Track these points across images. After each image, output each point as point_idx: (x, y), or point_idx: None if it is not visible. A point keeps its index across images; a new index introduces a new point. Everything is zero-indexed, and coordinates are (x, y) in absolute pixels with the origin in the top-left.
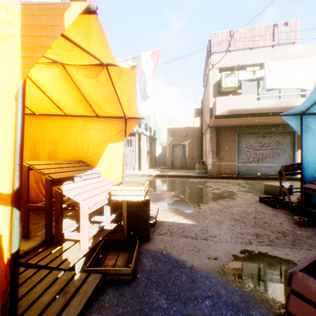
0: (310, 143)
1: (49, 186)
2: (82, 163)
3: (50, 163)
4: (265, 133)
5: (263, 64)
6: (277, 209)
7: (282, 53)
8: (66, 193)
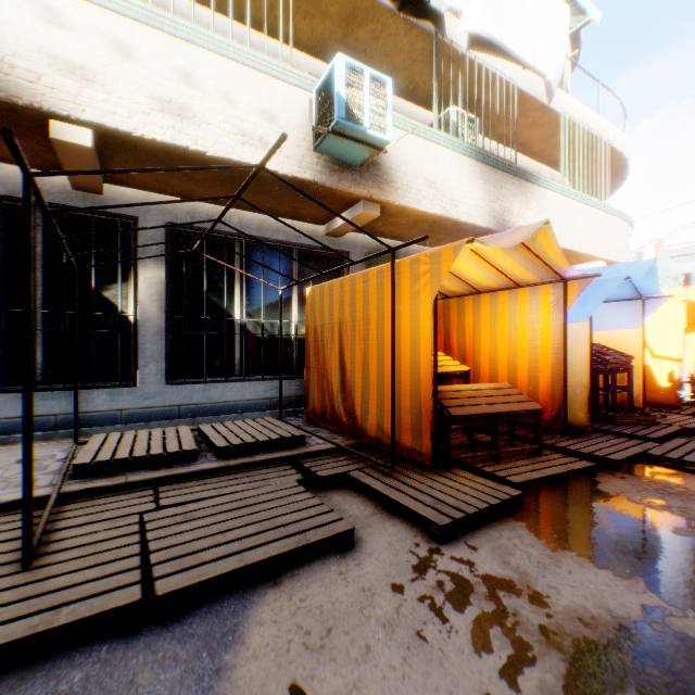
0: None
1: None
2: None
3: None
4: None
5: None
6: None
7: None
8: None
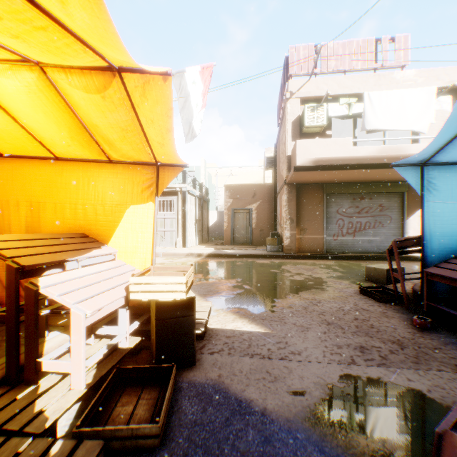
0: (435, 208)
1: (14, 279)
2: (84, 237)
3: (22, 238)
4: (364, 193)
5: (362, 95)
6: (386, 304)
7: (387, 80)
8: (46, 292)
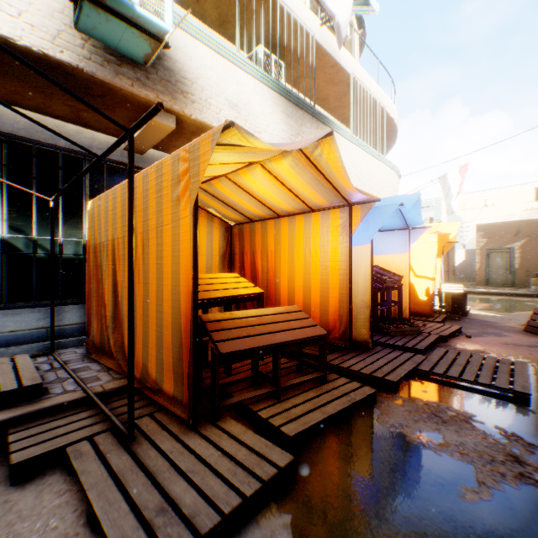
0: None
1: None
2: None
3: None
4: None
5: None
6: None
7: None
8: None
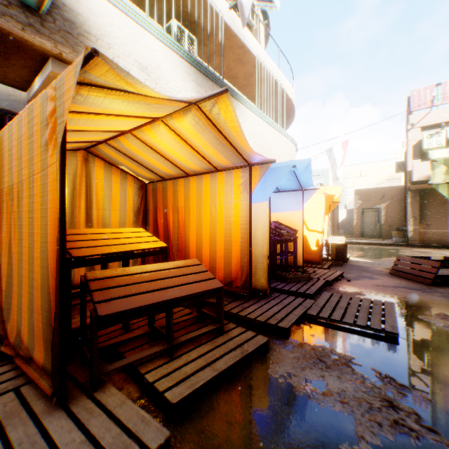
0: None
1: None
2: None
3: None
4: None
5: None
6: None
7: None
8: None
